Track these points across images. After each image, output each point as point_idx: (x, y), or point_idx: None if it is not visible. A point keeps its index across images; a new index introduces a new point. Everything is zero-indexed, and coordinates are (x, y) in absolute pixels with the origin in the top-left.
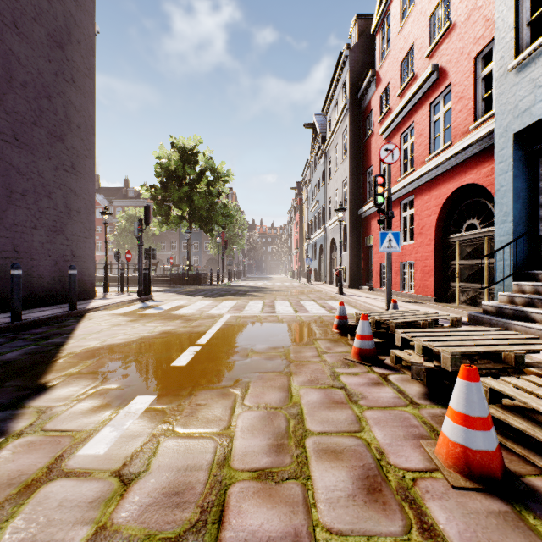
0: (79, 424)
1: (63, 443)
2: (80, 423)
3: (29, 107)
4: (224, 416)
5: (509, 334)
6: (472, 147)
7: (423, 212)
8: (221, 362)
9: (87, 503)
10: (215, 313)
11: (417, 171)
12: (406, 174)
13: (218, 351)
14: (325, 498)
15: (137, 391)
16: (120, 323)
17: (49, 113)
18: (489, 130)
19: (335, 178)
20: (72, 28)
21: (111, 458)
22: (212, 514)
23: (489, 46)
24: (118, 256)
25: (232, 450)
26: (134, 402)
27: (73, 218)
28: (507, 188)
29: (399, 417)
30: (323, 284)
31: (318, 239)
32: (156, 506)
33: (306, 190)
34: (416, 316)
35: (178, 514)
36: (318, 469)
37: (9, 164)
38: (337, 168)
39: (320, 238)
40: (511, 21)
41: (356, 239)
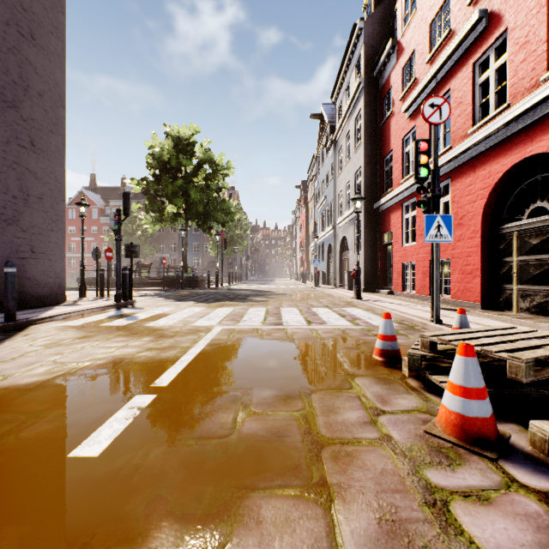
0: None
1: None
2: None
3: None
4: None
5: None
6: (544, 104)
7: (464, 197)
8: (177, 446)
9: None
10: (202, 325)
11: (457, 147)
12: (440, 153)
13: (182, 406)
14: None
15: None
16: (62, 341)
17: None
18: None
19: (347, 169)
20: None
21: None
22: None
23: None
24: (98, 254)
25: None
26: None
27: (32, 206)
28: None
29: None
30: (332, 288)
31: (325, 238)
32: None
33: (313, 188)
34: (538, 341)
35: None
36: None
37: None
38: (349, 157)
39: (328, 237)
40: None
41: (371, 236)
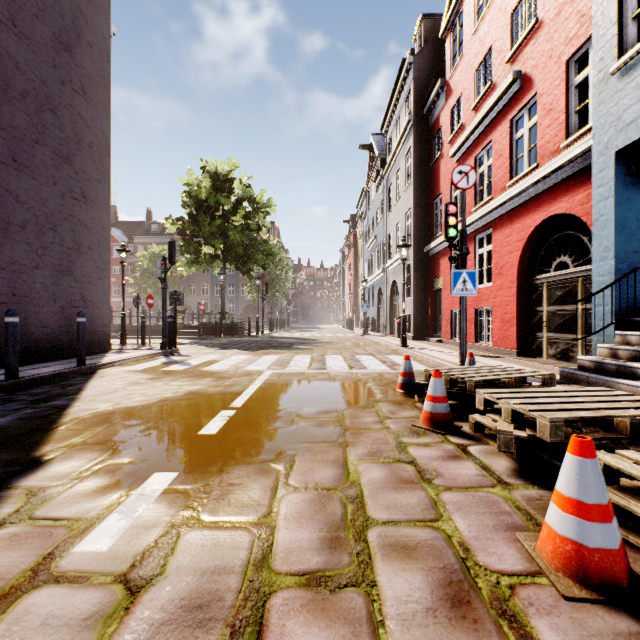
0: (78, 510)
1: (56, 536)
2: (79, 508)
3: (29, 122)
4: (264, 499)
5: (618, 395)
6: (563, 170)
7: (503, 248)
8: (260, 430)
9: (80, 621)
10: (253, 370)
11: (496, 199)
12: (483, 202)
13: (256, 415)
14: (396, 613)
15: (154, 467)
16: (138, 381)
17: (54, 130)
18: (584, 148)
19: (397, 209)
20: (82, 28)
21: (116, 557)
22: (247, 637)
23: (584, 47)
24: (138, 301)
25: (273, 545)
26: (149, 481)
27: (83, 256)
28: (608, 217)
29: (485, 501)
30: (382, 336)
31: (376, 281)
32: (171, 625)
33: (362, 224)
34: (499, 373)
35: (200, 637)
36: (385, 572)
37: (5, 190)
38: (399, 196)
39: (379, 280)
40: (612, 14)
41: (421, 281)
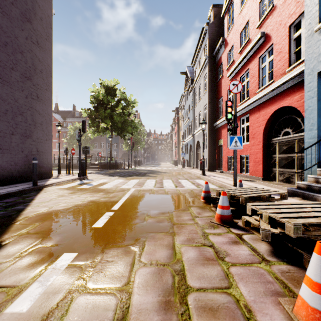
0: (14, 280)
1: None
2: (15, 278)
3: (8, 58)
4: (125, 272)
5: None
6: (287, 83)
7: (255, 124)
8: (126, 224)
9: None
10: (125, 188)
11: (251, 99)
12: (244, 101)
13: (125, 215)
14: None
15: (64, 249)
16: (64, 194)
17: (22, 63)
18: (299, 72)
19: (199, 104)
20: (37, 10)
21: (30, 317)
22: None
23: (298, 18)
24: (67, 151)
25: (129, 307)
26: (60, 259)
27: (37, 128)
28: (313, 108)
29: (257, 273)
30: (192, 169)
31: (188, 141)
32: None
33: (182, 112)
34: (257, 192)
35: None
36: None
37: None
38: (200, 98)
39: (190, 141)
40: None
41: (212, 141)
